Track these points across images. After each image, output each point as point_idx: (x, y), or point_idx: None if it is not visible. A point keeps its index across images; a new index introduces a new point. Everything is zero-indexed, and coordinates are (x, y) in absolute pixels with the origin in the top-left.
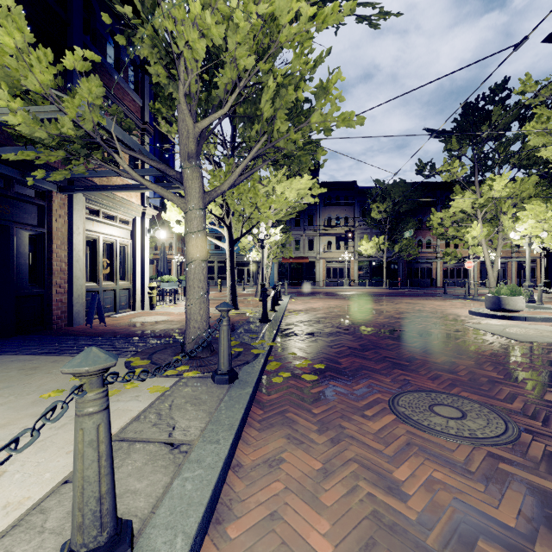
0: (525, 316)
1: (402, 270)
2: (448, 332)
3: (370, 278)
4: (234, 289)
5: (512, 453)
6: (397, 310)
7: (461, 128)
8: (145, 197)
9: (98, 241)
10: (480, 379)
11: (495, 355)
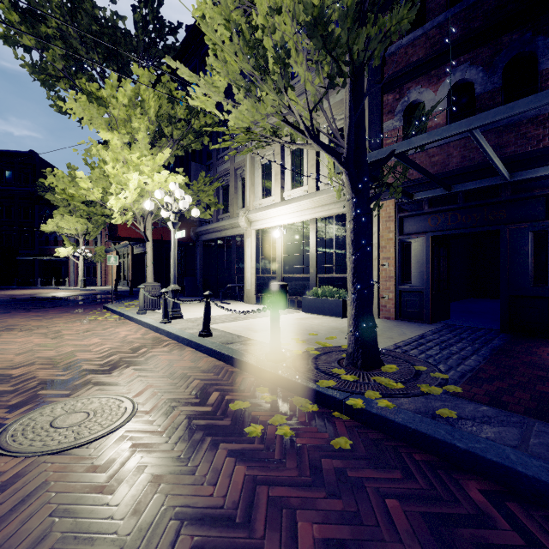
0: None
1: None
2: None
3: None
4: None
5: (48, 402)
6: None
7: None
8: None
9: None
10: None
11: None
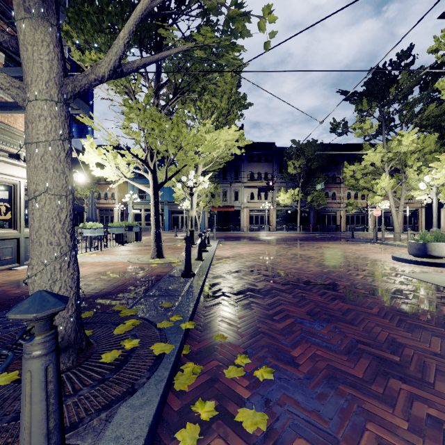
0: None
1: (312, 217)
2: (396, 286)
3: (286, 224)
4: (158, 236)
5: None
6: (321, 255)
7: (370, 91)
8: None
9: None
10: None
11: None
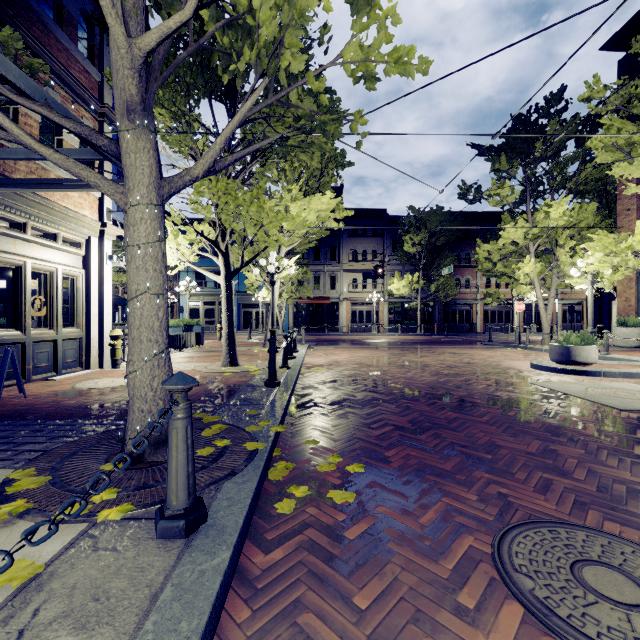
0: (602, 371)
1: (438, 313)
2: (520, 396)
3: (402, 322)
4: (232, 338)
5: None
6: (442, 363)
7: (511, 145)
8: (105, 210)
9: (24, 269)
10: (615, 488)
11: (604, 435)
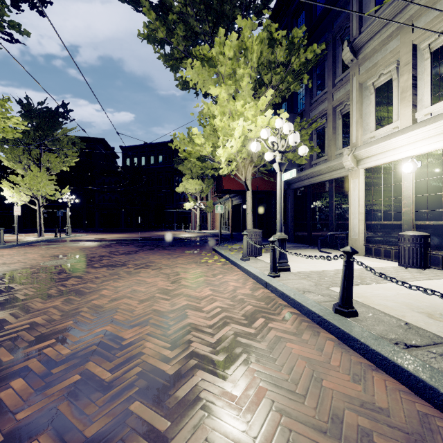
0: None
1: None
2: None
3: None
4: None
5: None
6: None
7: None
8: None
9: None
10: None
11: None
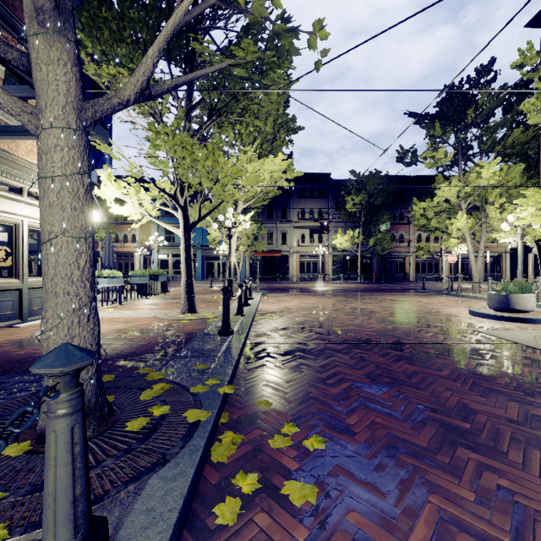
0: None
1: (375, 264)
2: (472, 345)
3: (344, 272)
4: (190, 287)
5: None
6: (385, 309)
7: (444, 113)
8: None
9: None
10: None
11: None
